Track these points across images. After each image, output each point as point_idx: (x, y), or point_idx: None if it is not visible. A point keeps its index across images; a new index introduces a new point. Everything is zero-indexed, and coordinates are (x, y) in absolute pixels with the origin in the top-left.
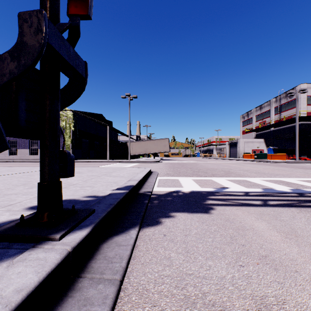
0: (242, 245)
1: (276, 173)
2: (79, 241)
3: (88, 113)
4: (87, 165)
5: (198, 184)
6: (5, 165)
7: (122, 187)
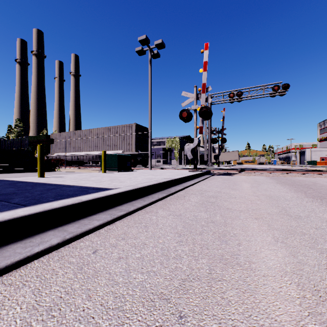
0: None
1: None
2: None
3: (184, 137)
4: None
5: None
6: None
7: None
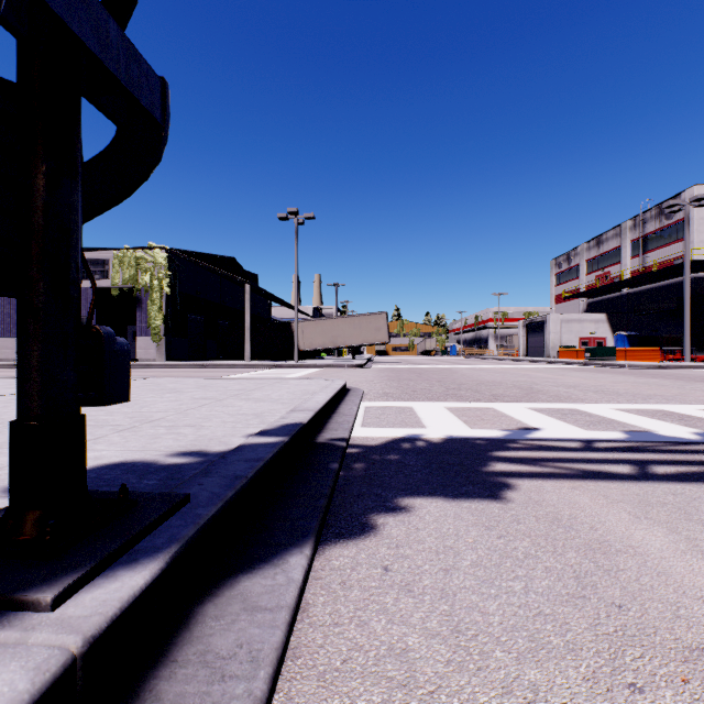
0: (617, 605)
1: (647, 393)
2: (120, 610)
3: (203, 256)
4: (198, 375)
5: (463, 421)
6: (12, 373)
7: (274, 429)
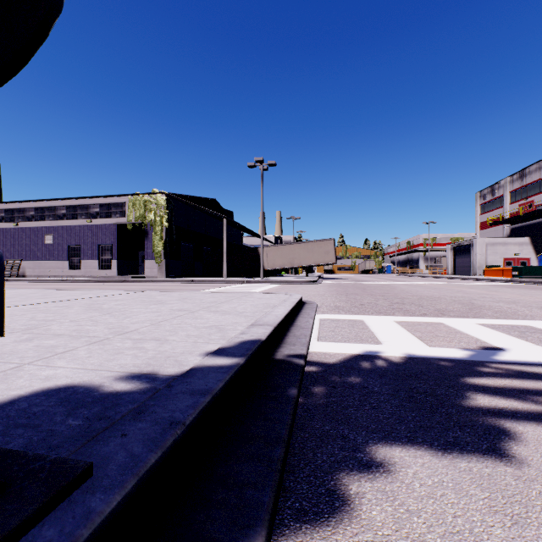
0: None
1: None
2: None
3: (192, 198)
4: (186, 288)
5: (418, 337)
6: (57, 286)
7: (231, 347)
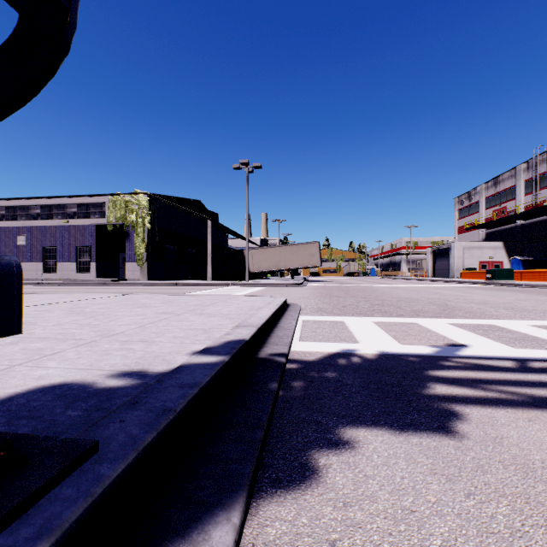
0: None
1: None
2: None
3: (176, 199)
4: (169, 291)
5: (392, 336)
6: (32, 290)
7: (217, 346)
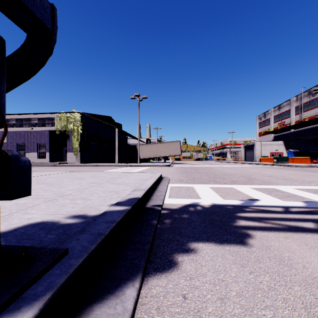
0: None
1: (308, 180)
2: None
3: (97, 116)
4: (93, 170)
5: (219, 195)
6: None
7: (123, 201)
